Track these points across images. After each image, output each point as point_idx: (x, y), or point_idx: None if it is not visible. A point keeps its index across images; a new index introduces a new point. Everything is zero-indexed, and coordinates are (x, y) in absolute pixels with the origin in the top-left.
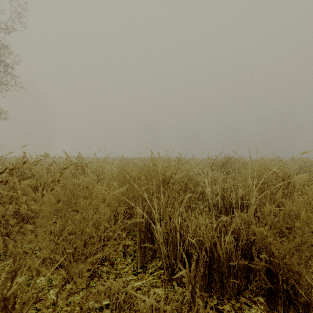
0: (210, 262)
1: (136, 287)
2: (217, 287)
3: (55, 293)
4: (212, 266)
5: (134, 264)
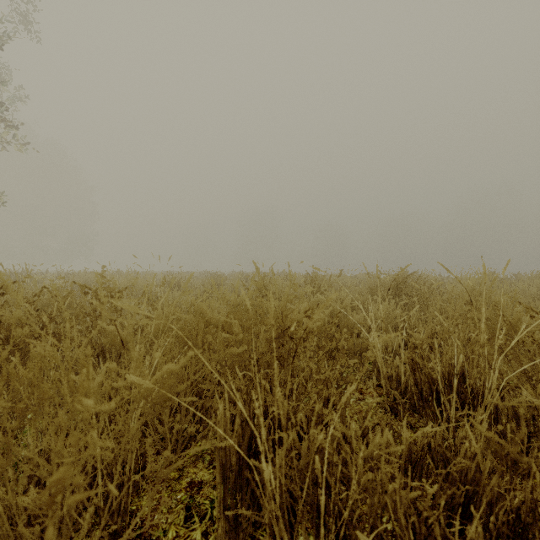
0: None
1: None
2: None
3: None
4: None
5: None
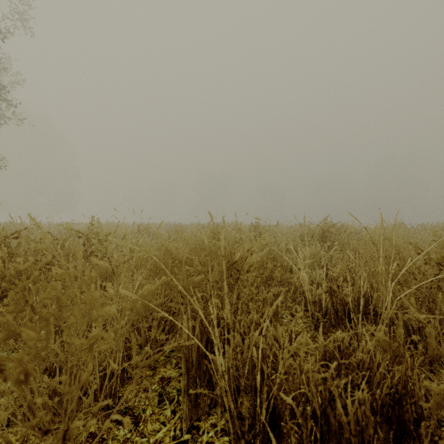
0: (322, 437)
1: None
2: None
3: None
4: None
5: (177, 421)
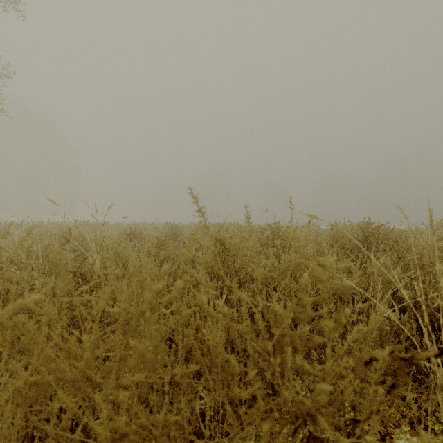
0: None
1: None
2: None
3: None
4: None
5: None
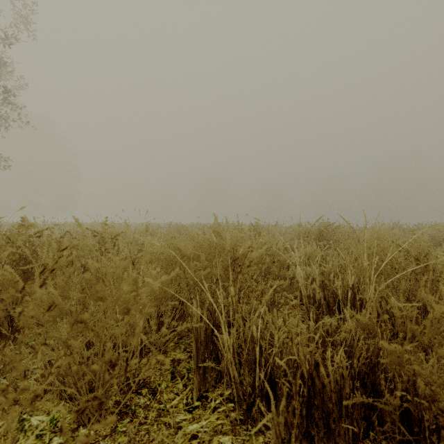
0: (309, 396)
1: (191, 434)
2: (321, 435)
3: (61, 443)
4: (313, 402)
5: (188, 392)
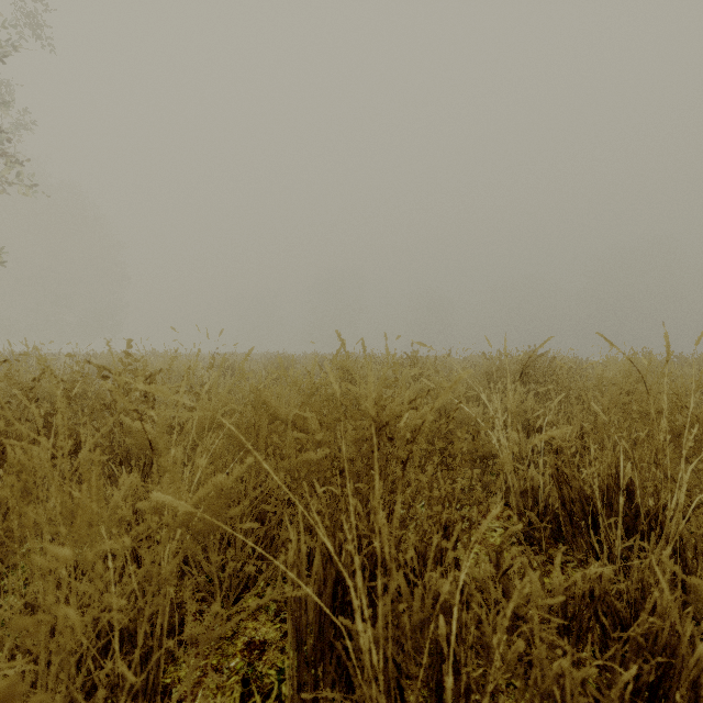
0: None
1: None
2: None
3: None
4: None
5: None
